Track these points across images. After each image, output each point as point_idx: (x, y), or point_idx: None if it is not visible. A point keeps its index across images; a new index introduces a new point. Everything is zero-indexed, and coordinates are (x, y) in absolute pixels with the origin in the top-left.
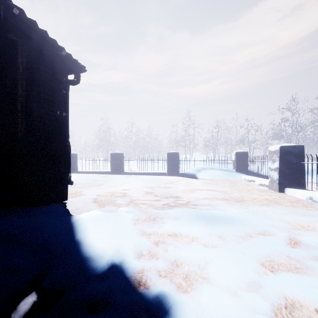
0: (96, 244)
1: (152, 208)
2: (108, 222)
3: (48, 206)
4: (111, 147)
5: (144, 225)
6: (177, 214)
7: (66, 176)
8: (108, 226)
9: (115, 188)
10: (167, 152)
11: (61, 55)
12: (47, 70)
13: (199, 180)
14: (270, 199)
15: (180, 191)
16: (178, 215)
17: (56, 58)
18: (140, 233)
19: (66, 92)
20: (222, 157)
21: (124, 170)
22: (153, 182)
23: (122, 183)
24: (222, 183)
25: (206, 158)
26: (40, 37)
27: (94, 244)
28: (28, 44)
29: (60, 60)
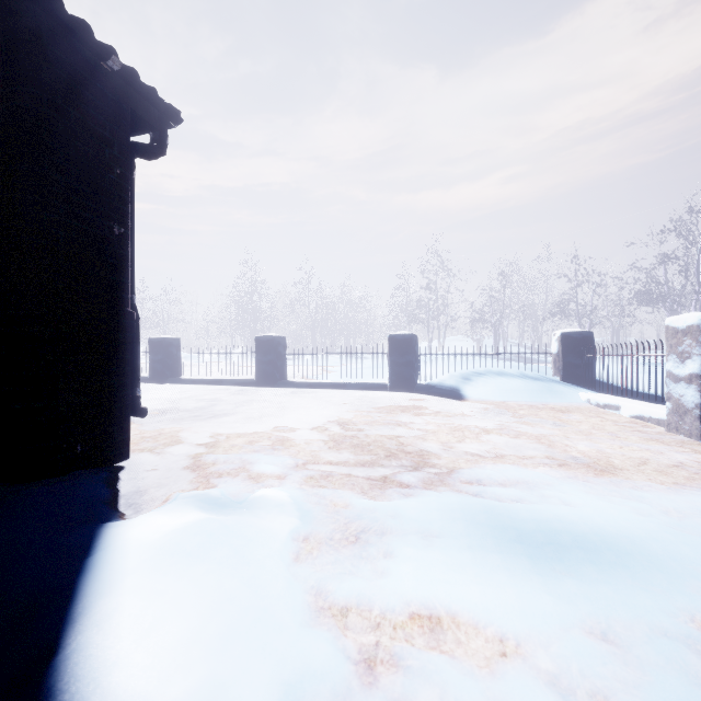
0: (128, 689)
1: (353, 492)
2: (201, 567)
3: (58, 485)
4: (261, 325)
5: (326, 567)
6: (428, 520)
7: (124, 395)
8: (198, 585)
9: (259, 424)
10: (390, 335)
11: (110, 73)
12: (65, 105)
13: (471, 402)
14: (691, 467)
15: (426, 435)
16: (432, 526)
17: (94, 78)
18: (310, 607)
19: (124, 172)
20: (513, 346)
21: (290, 376)
22: (355, 408)
23: (279, 409)
24: (532, 413)
25: (477, 348)
26: (44, 14)
27: (119, 691)
28: (7, 30)
29: (106, 84)
